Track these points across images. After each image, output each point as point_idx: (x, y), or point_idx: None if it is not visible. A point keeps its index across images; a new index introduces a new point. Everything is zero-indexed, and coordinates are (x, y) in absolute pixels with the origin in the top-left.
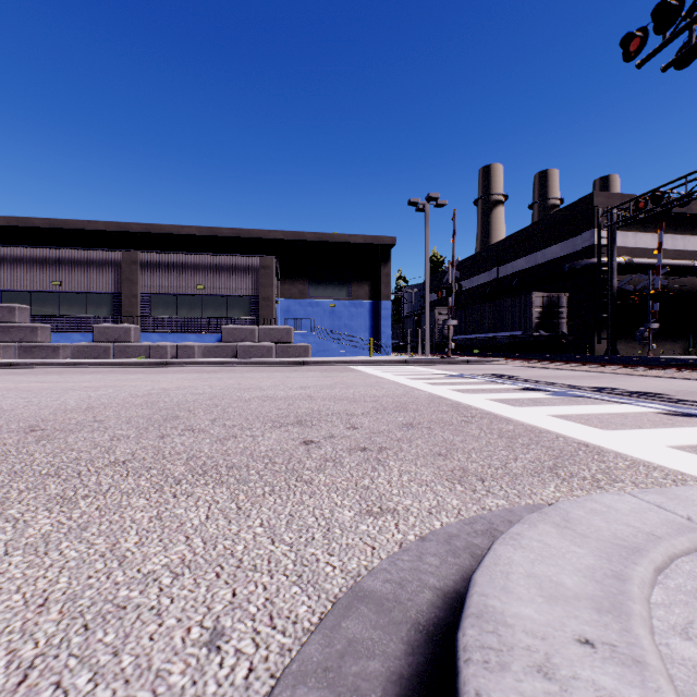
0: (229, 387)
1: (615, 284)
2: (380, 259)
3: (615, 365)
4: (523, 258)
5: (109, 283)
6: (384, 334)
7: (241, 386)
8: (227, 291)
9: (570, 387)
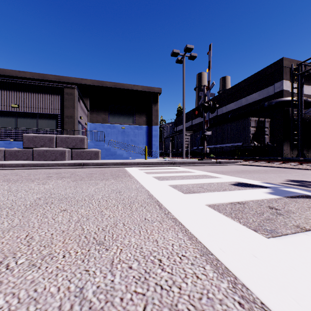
0: None
1: (303, 112)
2: (152, 101)
3: None
4: (233, 103)
5: None
6: (155, 146)
7: None
8: (37, 110)
9: None
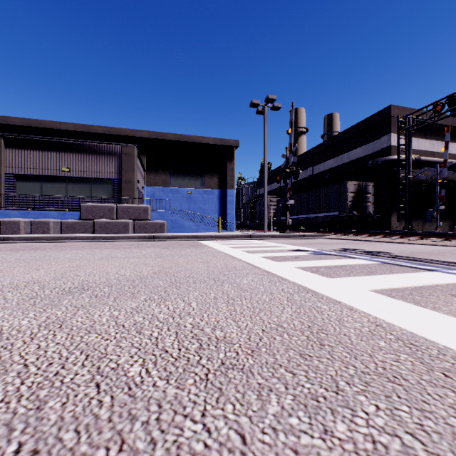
0: None
1: (412, 175)
2: (227, 157)
3: None
4: (332, 159)
5: None
6: (230, 215)
7: None
8: (91, 174)
9: None
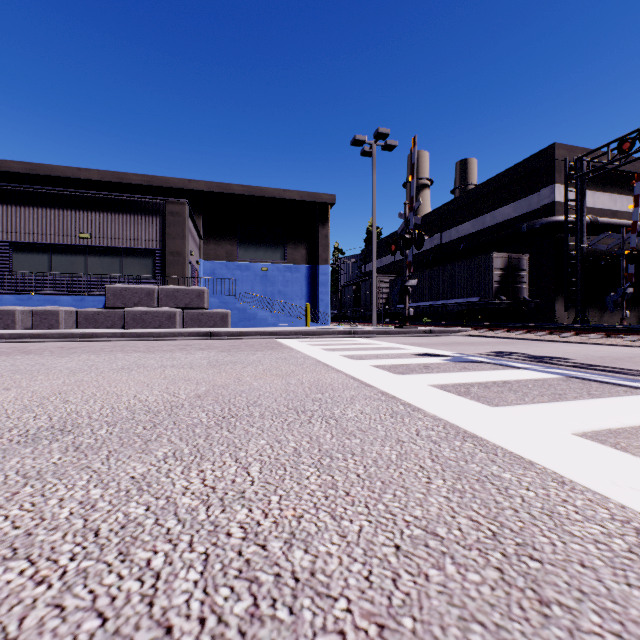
0: None
1: (586, 243)
2: (318, 219)
3: None
4: (469, 222)
5: None
6: (323, 302)
7: None
8: (122, 242)
9: None
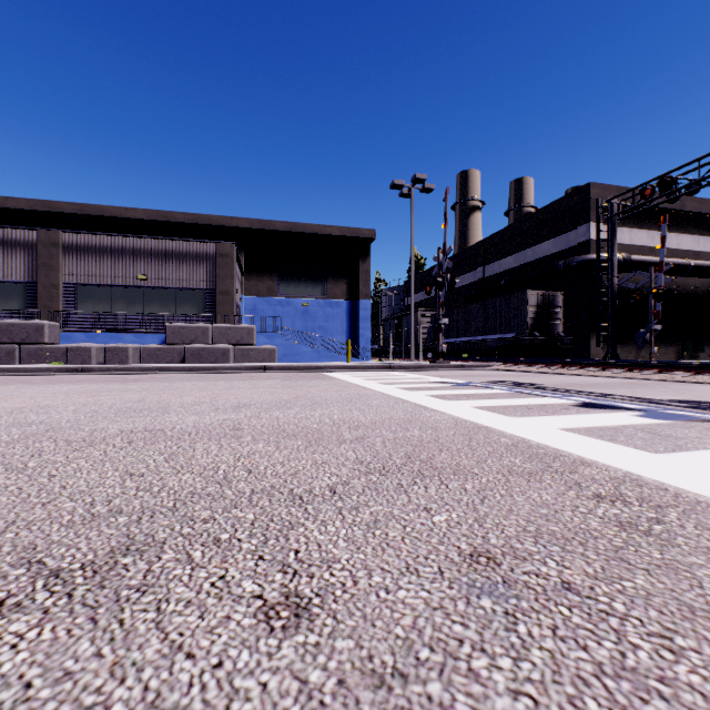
0: (112, 406)
1: (616, 282)
2: (359, 254)
3: (647, 369)
4: (511, 256)
5: (21, 270)
6: (363, 337)
7: (137, 404)
8: (175, 283)
9: (644, 400)
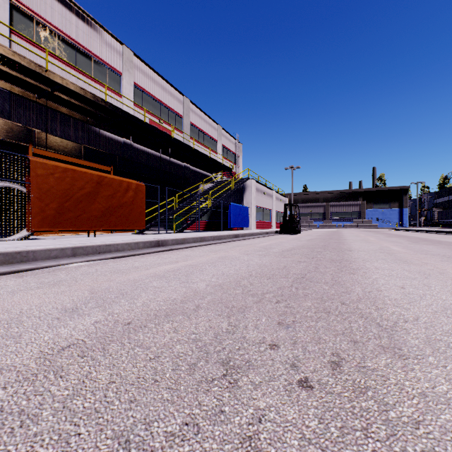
0: None
1: None
2: (403, 194)
3: None
4: None
5: (322, 210)
6: (405, 220)
7: None
8: (351, 211)
9: None
